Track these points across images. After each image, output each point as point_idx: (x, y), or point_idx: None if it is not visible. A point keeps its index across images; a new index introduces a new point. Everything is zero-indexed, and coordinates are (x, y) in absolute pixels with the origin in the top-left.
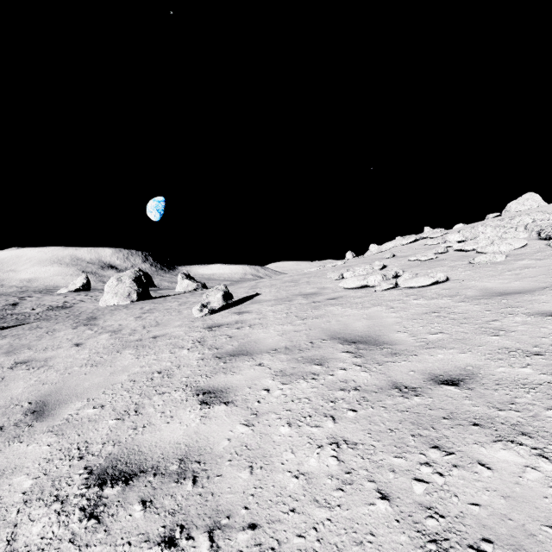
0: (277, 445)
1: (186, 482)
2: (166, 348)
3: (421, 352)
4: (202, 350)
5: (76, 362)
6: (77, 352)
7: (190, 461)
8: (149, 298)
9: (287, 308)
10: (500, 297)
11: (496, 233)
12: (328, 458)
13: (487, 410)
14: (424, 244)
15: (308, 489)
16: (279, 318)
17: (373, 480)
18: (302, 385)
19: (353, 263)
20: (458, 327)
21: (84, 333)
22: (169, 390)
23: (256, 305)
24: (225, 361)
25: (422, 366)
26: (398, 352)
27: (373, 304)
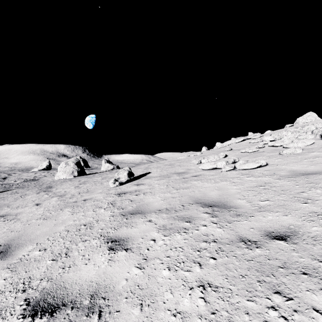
0: (160, 286)
1: (94, 316)
2: (91, 207)
3: (256, 214)
4: (113, 210)
5: (34, 216)
6: (36, 209)
7: (98, 297)
8: (85, 174)
9: (167, 182)
10: (303, 176)
11: (294, 135)
12: (197, 299)
13: (311, 261)
14: (249, 142)
15: None
16: (162, 188)
17: (233, 321)
18: (177, 237)
19: (206, 154)
20: (279, 196)
21: (43, 196)
22: (89, 238)
23: (148, 180)
24: (127, 218)
25: (258, 225)
26: (240, 213)
27: (221, 179)
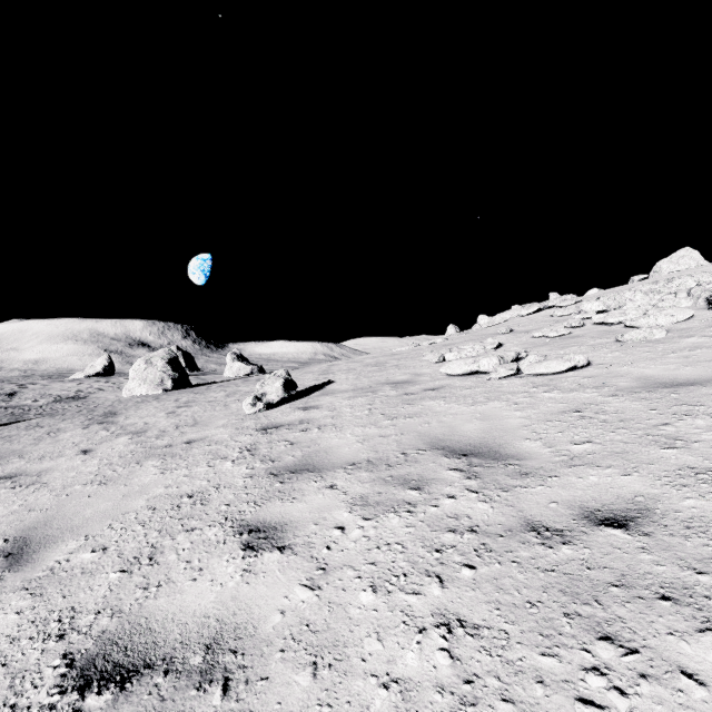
0: (355, 625)
1: (213, 689)
2: (204, 458)
3: (564, 472)
4: (251, 463)
5: (79, 478)
6: (83, 462)
7: (221, 649)
8: (188, 386)
9: (370, 402)
10: (668, 390)
11: (649, 300)
12: (435, 652)
13: (680, 572)
14: (551, 315)
15: (405, 711)
16: (359, 417)
17: (511, 699)
18: (392, 521)
19: (456, 340)
20: (613, 433)
21: (97, 435)
22: (201, 524)
23: (328, 398)
24: (283, 481)
25: (568, 495)
26: (529, 471)
27: (488, 397)
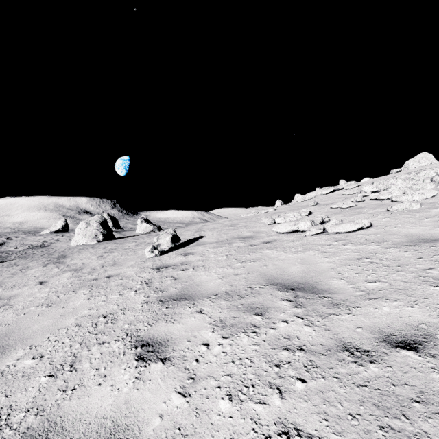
0: (215, 430)
1: None
2: (117, 288)
3: (363, 303)
4: (148, 292)
5: (34, 301)
6: (38, 290)
7: None
8: (113, 239)
9: (227, 250)
10: (428, 244)
11: (406, 184)
12: None
13: None
14: (342, 194)
15: None
16: (220, 261)
17: None
18: (243, 340)
19: (282, 210)
20: (395, 275)
21: (51, 271)
22: (109, 339)
23: (200, 247)
24: (167, 306)
25: (369, 322)
26: (339, 302)
27: (305, 248)
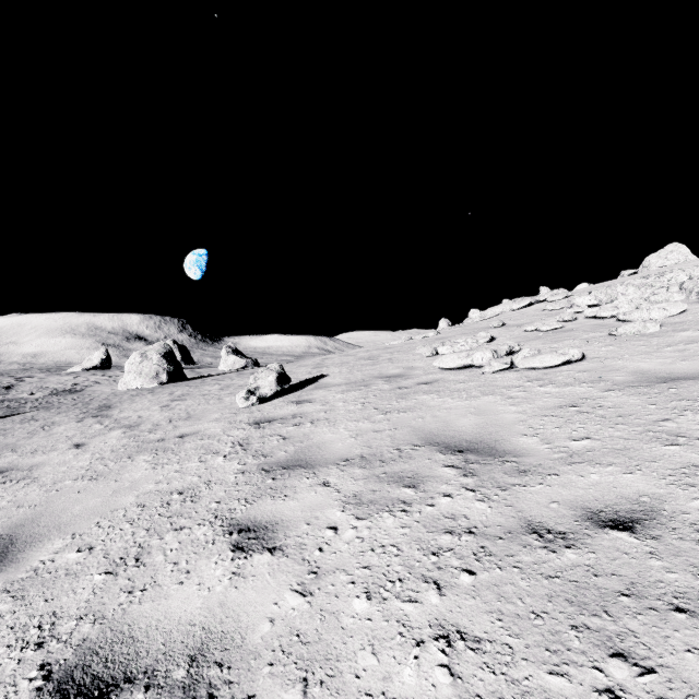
0: (348, 636)
1: None
2: (195, 453)
3: (563, 469)
4: (243, 458)
5: (70, 473)
6: (75, 457)
7: (206, 661)
8: (183, 380)
9: (363, 396)
10: (666, 385)
11: (641, 294)
12: (434, 669)
13: (693, 580)
14: (543, 309)
15: None
16: (353, 411)
17: None
18: (386, 521)
19: (449, 334)
20: (612, 429)
21: (91, 428)
22: (190, 523)
23: (321, 391)
24: (275, 477)
25: (569, 495)
26: (527, 468)
27: (483, 391)
